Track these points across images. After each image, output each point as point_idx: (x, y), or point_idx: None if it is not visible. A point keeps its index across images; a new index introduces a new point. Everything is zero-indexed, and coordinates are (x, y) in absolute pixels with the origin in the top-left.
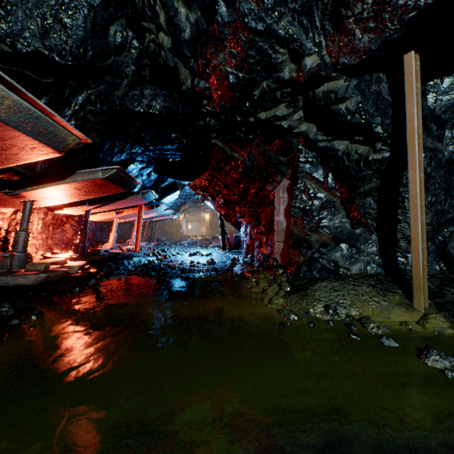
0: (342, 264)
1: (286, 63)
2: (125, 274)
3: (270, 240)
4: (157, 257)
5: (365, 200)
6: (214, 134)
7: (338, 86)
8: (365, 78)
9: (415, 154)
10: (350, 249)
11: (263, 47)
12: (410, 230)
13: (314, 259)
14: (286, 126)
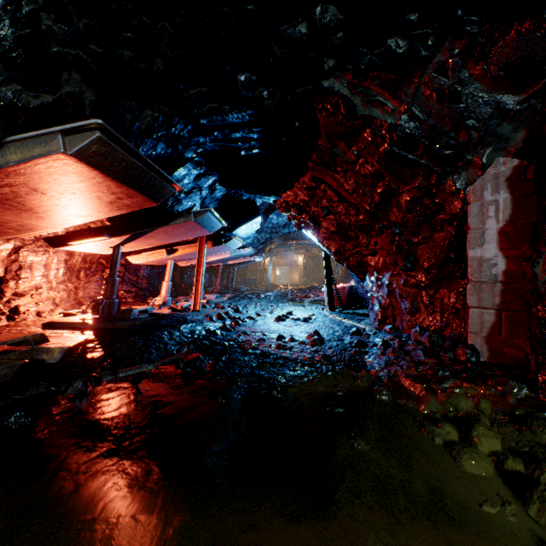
0: None
1: None
2: (154, 364)
3: (440, 301)
4: (223, 322)
5: None
6: (330, 60)
7: None
8: None
9: None
10: None
11: None
12: None
13: None
14: None
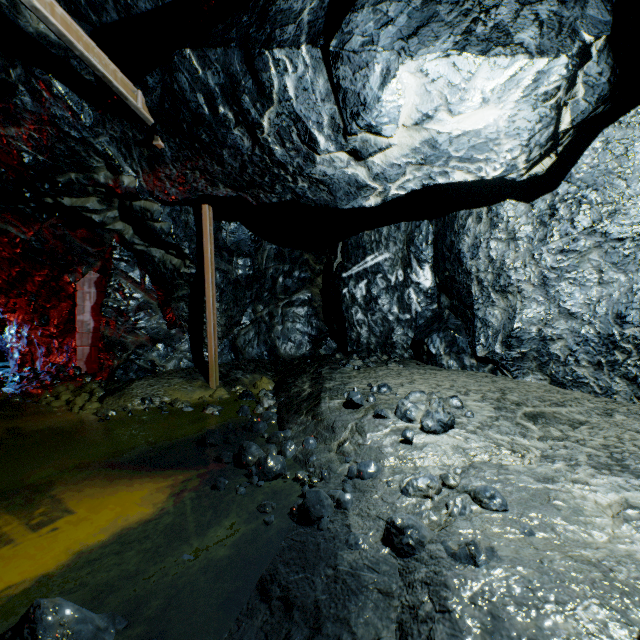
0: (159, 363)
1: (102, 169)
2: None
3: (68, 345)
4: None
5: (180, 304)
6: None
7: (155, 209)
8: (177, 208)
9: (210, 277)
10: (166, 348)
11: (76, 148)
12: (208, 331)
13: (131, 361)
14: (98, 221)
